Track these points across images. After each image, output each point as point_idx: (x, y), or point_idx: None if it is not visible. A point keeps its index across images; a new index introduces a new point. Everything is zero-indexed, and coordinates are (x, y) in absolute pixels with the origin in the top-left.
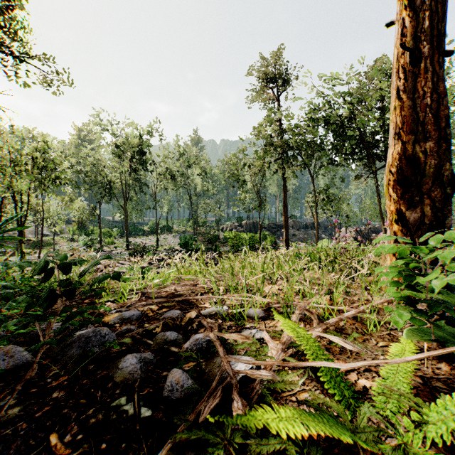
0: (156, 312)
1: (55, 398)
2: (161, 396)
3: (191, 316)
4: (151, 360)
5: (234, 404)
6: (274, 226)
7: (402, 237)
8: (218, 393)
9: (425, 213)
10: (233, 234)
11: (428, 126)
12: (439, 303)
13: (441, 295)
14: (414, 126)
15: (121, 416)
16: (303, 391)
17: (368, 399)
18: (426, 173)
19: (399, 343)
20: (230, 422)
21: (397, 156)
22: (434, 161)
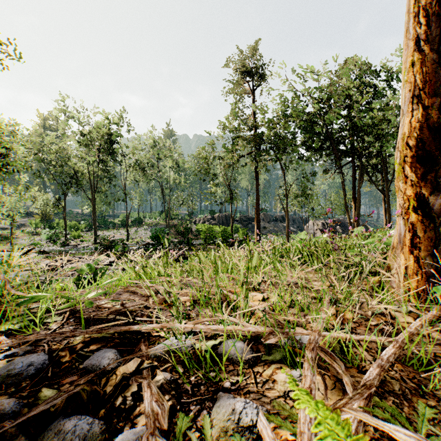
0: (77, 353)
1: None
2: None
3: (127, 372)
4: None
5: None
6: (246, 219)
7: None
8: None
9: None
10: (206, 227)
11: None
12: None
13: None
14: (438, 86)
15: None
16: None
17: None
18: None
19: None
20: None
21: (416, 124)
22: None
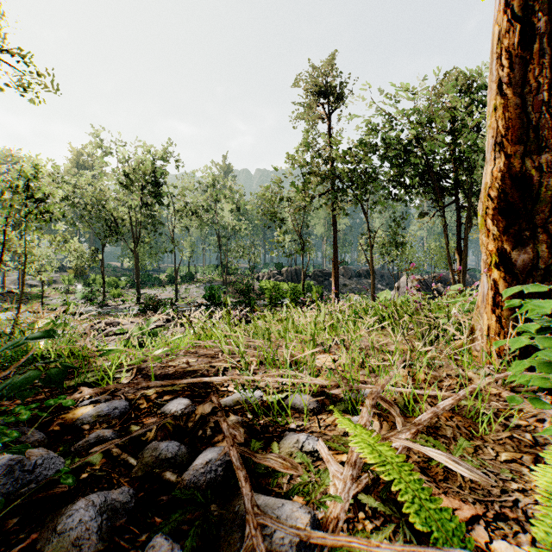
0: (153, 402)
1: None
2: None
3: (204, 412)
4: (125, 505)
5: None
6: (321, 274)
7: None
8: None
9: (539, 254)
10: (271, 284)
11: (543, 131)
12: None
13: None
14: (522, 133)
15: None
16: None
17: None
18: (541, 198)
19: None
20: None
21: (498, 174)
22: (551, 180)
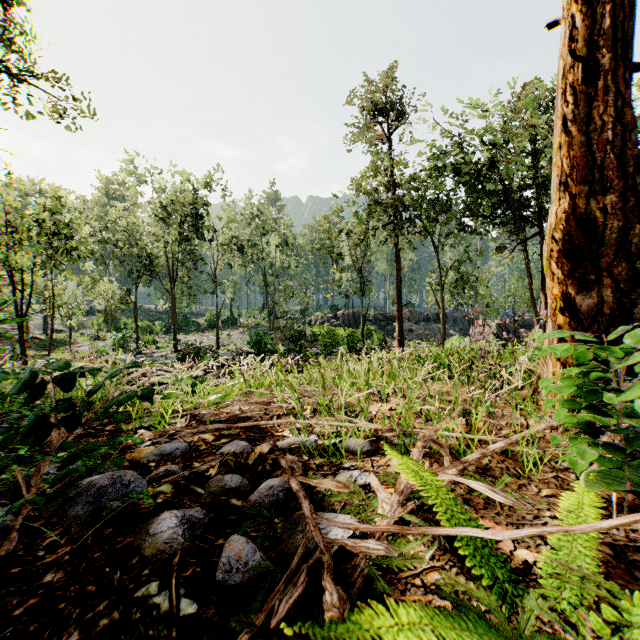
0: (211, 444)
1: (47, 583)
2: (214, 579)
3: (262, 451)
4: (201, 520)
5: (327, 597)
6: (383, 318)
7: (581, 333)
8: (301, 577)
9: (604, 298)
10: (325, 329)
11: (608, 171)
12: (638, 433)
13: (636, 420)
14: (588, 173)
15: (150, 614)
16: (432, 569)
17: (532, 581)
18: (606, 241)
19: (575, 493)
20: (320, 636)
21: (562, 215)
22: (616, 222)
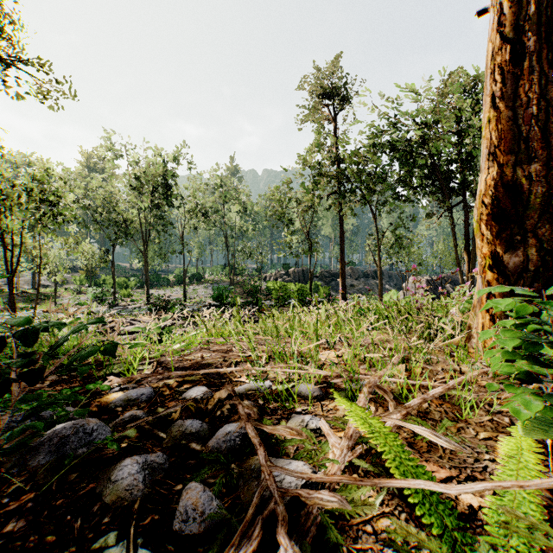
0: (175, 389)
1: (8, 532)
2: (171, 527)
3: (221, 397)
4: (161, 465)
5: (281, 552)
6: (328, 275)
7: (520, 288)
8: (256, 530)
9: (529, 257)
10: (278, 284)
11: (533, 143)
12: None
13: None
14: (514, 144)
15: None
16: (381, 515)
17: (479, 527)
18: (531, 205)
19: (515, 438)
20: None
21: (491, 182)
22: (540, 188)
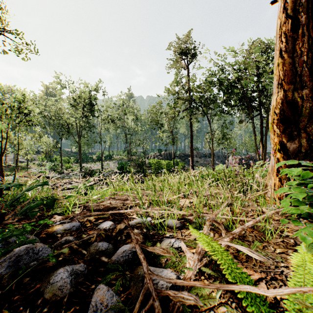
0: (93, 223)
1: None
2: None
3: (121, 228)
4: (82, 272)
5: None
6: (183, 155)
7: (304, 162)
8: None
9: (302, 144)
10: (155, 161)
11: (304, 77)
12: None
13: None
14: (293, 78)
15: None
16: (220, 304)
17: (281, 312)
18: (303, 114)
19: (301, 254)
20: None
21: (279, 100)
22: (308, 104)
